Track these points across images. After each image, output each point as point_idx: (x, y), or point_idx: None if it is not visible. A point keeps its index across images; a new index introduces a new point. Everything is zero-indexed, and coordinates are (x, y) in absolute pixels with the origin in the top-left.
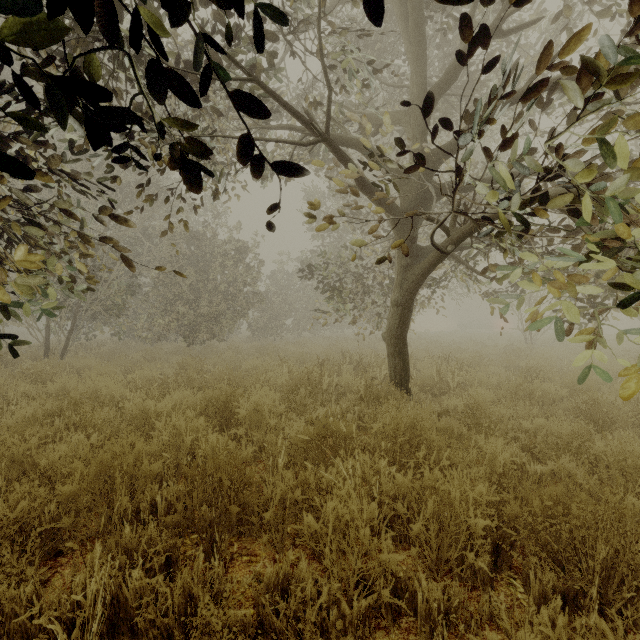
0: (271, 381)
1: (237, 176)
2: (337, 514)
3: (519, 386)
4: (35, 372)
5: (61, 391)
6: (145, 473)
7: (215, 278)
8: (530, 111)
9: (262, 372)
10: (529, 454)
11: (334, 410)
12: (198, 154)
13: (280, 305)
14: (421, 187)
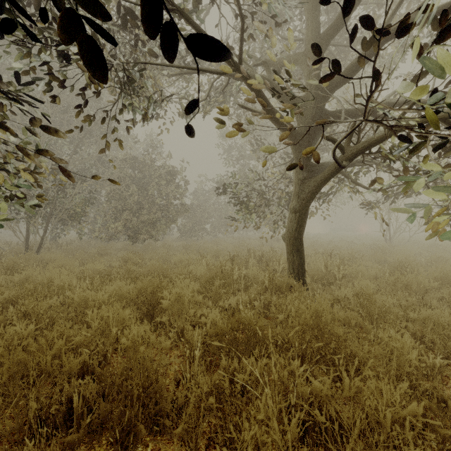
0: (193, 272)
1: (163, 104)
2: (255, 440)
3: (397, 279)
4: (8, 265)
5: (25, 280)
6: (64, 370)
7: (152, 194)
8: (396, 60)
9: (186, 265)
10: (424, 345)
11: (243, 298)
12: (84, 8)
13: (201, 214)
14: (315, 114)
